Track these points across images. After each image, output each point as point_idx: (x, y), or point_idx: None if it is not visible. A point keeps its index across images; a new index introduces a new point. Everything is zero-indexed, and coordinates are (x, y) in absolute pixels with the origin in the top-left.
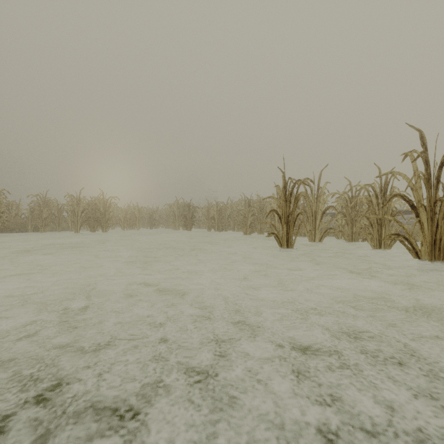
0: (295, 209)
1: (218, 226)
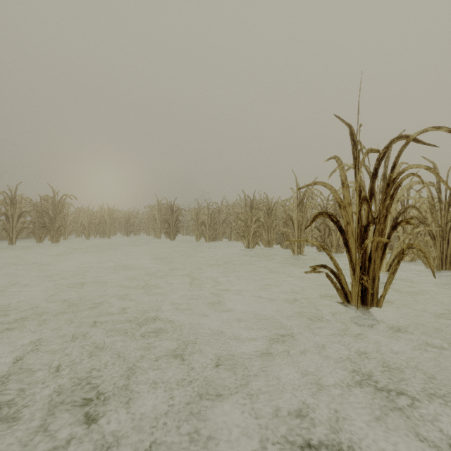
0: (389, 210)
1: (209, 234)
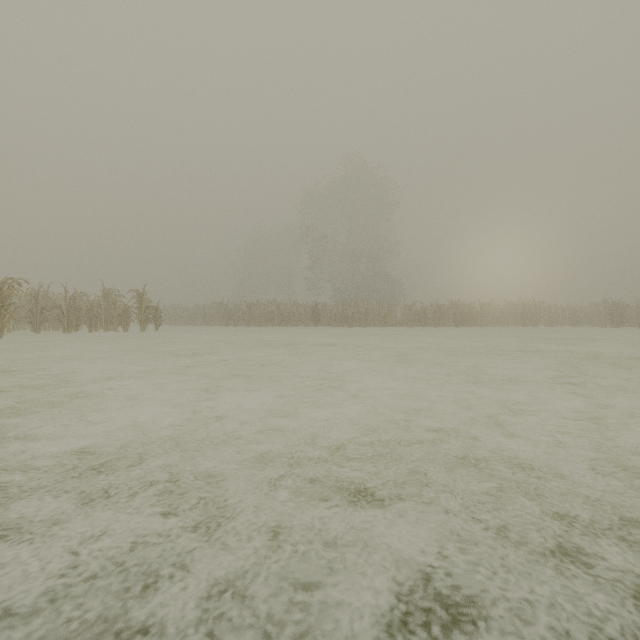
0: None
1: None
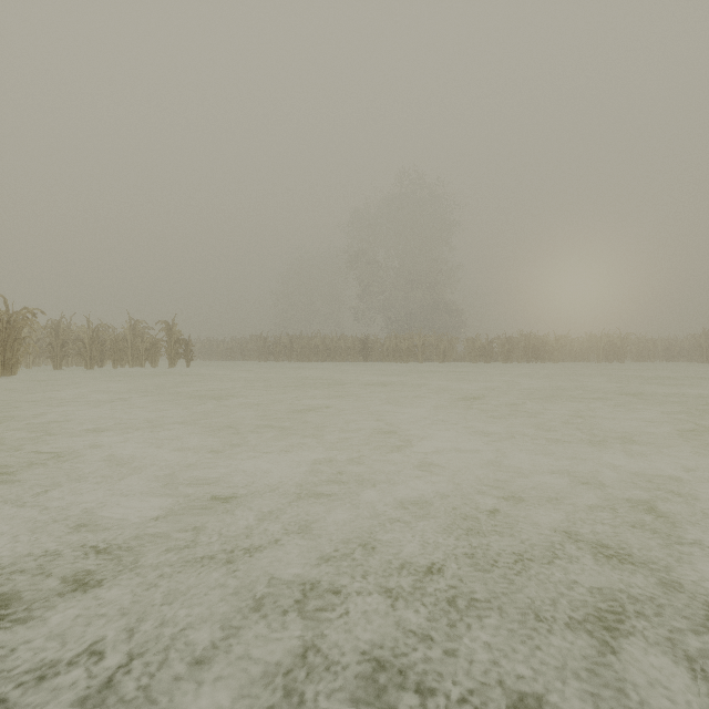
0: None
1: None
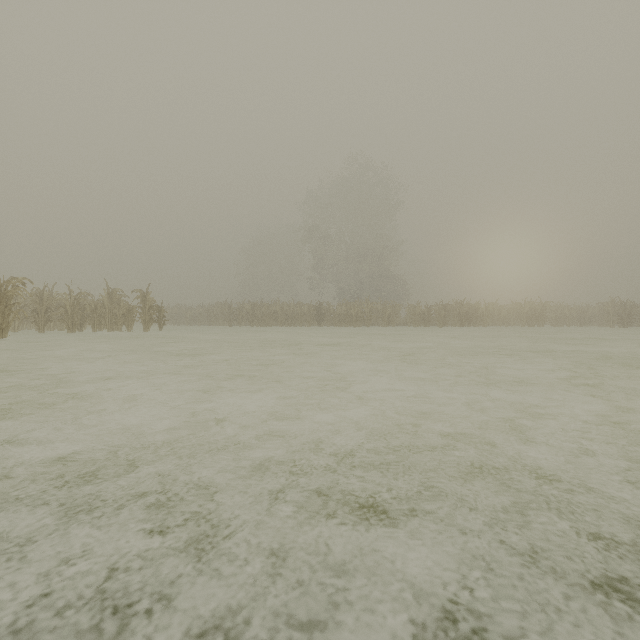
0: None
1: None
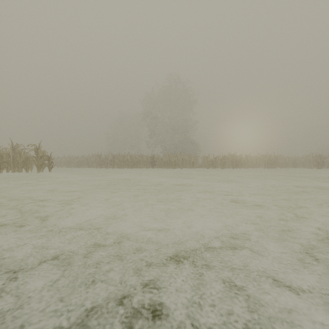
0: None
1: None
